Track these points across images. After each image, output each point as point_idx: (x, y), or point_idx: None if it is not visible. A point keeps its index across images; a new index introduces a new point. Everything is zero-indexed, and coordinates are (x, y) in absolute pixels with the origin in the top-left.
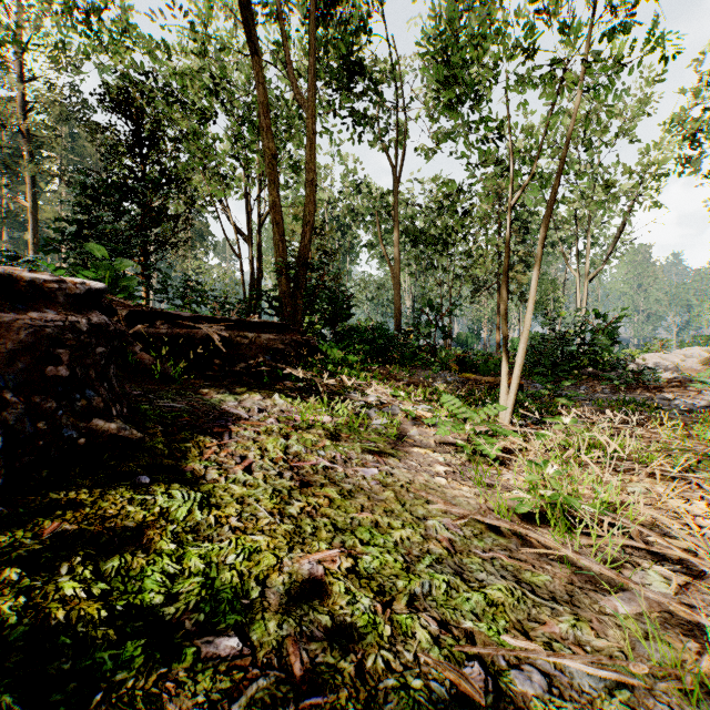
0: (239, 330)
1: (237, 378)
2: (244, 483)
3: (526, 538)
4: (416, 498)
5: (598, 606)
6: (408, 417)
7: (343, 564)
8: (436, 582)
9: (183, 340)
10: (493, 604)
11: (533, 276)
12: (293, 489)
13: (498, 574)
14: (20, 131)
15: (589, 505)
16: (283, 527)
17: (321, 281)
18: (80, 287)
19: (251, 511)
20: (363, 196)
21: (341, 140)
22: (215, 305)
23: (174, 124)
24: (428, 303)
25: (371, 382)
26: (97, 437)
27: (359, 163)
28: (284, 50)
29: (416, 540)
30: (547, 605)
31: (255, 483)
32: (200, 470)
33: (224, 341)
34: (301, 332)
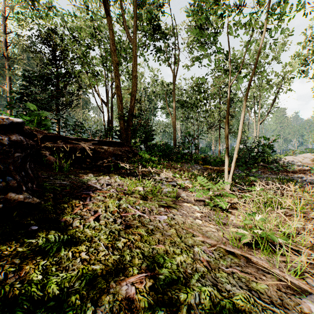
0: (99, 145)
1: (98, 168)
2: (94, 227)
3: (248, 257)
4: (187, 233)
5: (299, 307)
6: (181, 187)
7: (147, 283)
8: (203, 295)
9: (71, 149)
10: (238, 310)
11: (241, 119)
12: (121, 230)
13: (237, 284)
14: (4, 55)
15: (280, 238)
16: (113, 257)
17: (139, 122)
18: (6, 121)
19: (95, 247)
20: (159, 86)
21: (149, 59)
22: (90, 133)
23: (73, 52)
24: (188, 133)
25: (162, 170)
26: (10, 203)
27: (157, 71)
28: (122, 16)
29: (189, 262)
30: (270, 308)
31: (100, 227)
32: (69, 221)
33: (92, 150)
34: (129, 146)
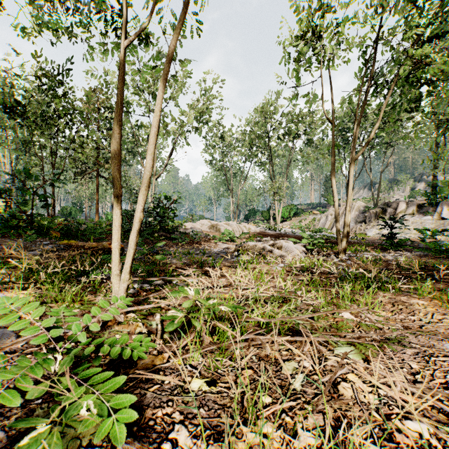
0: None
1: None
2: None
3: None
4: None
5: None
6: None
7: None
8: None
9: None
10: None
11: (152, 127)
12: None
13: None
14: None
15: None
16: None
17: None
18: None
19: None
20: None
21: None
22: None
23: None
24: (24, 169)
25: None
26: None
27: None
28: None
29: None
30: None
31: None
32: None
33: None
34: None
